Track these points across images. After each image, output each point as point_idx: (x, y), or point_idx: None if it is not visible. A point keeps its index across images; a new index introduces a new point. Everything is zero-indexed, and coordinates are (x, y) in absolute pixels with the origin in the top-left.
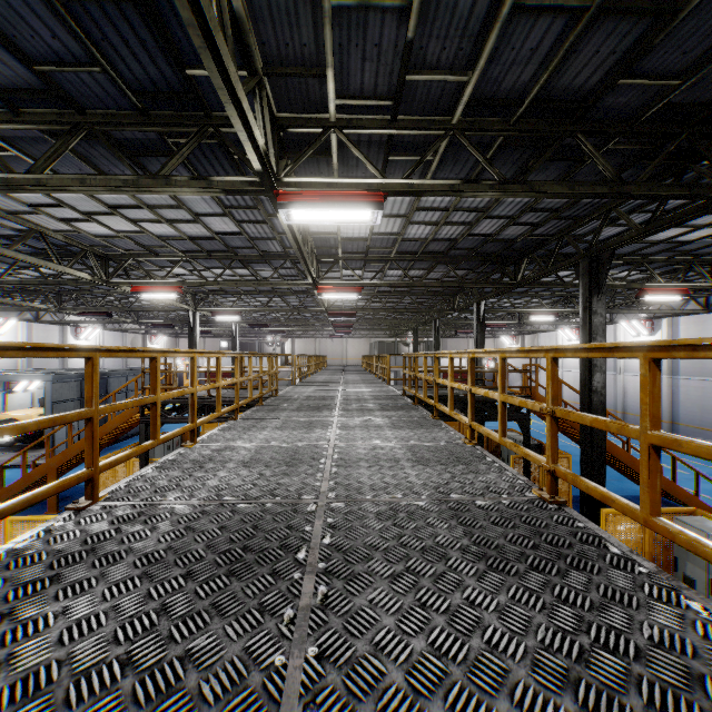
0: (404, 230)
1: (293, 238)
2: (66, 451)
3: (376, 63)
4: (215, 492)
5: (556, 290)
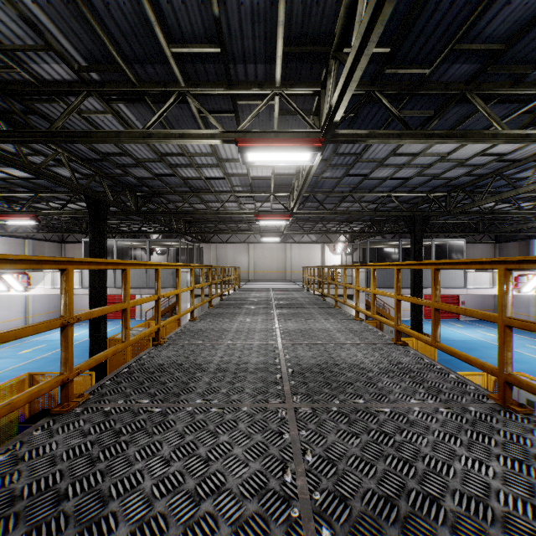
0: None
1: None
2: None
3: None
4: None
5: None
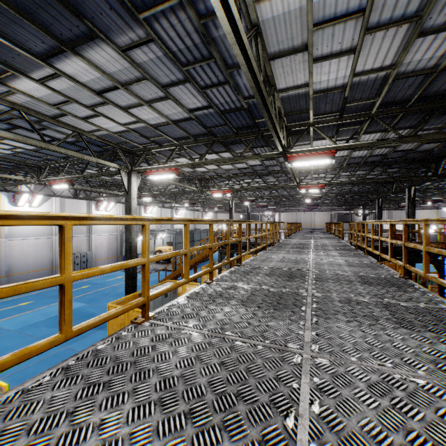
0: (350, 154)
1: (290, 169)
2: None
3: (331, 104)
4: (274, 266)
5: None
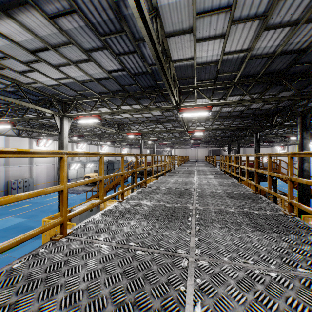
0: (221, 109)
1: (181, 118)
2: (108, 185)
3: (209, 73)
4: (169, 187)
5: None
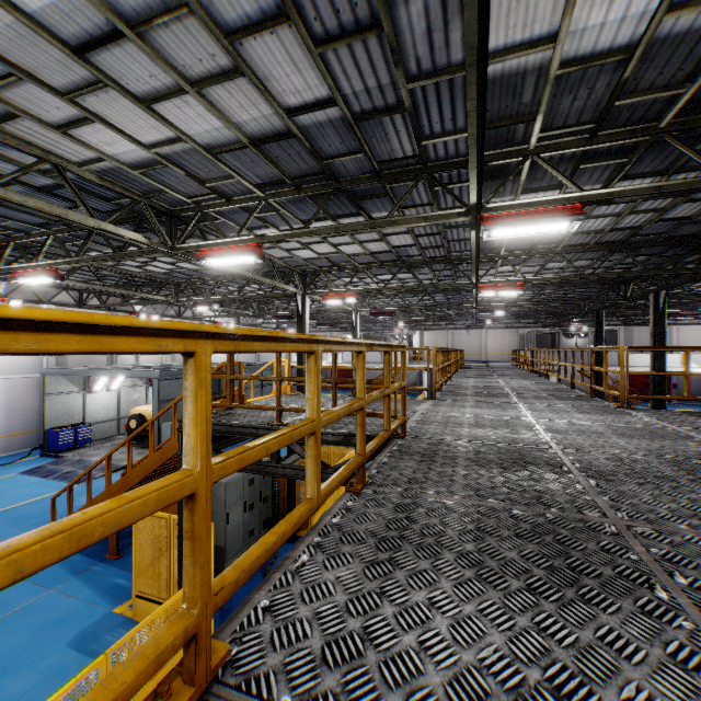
0: None
1: None
2: (125, 477)
3: None
4: None
5: None
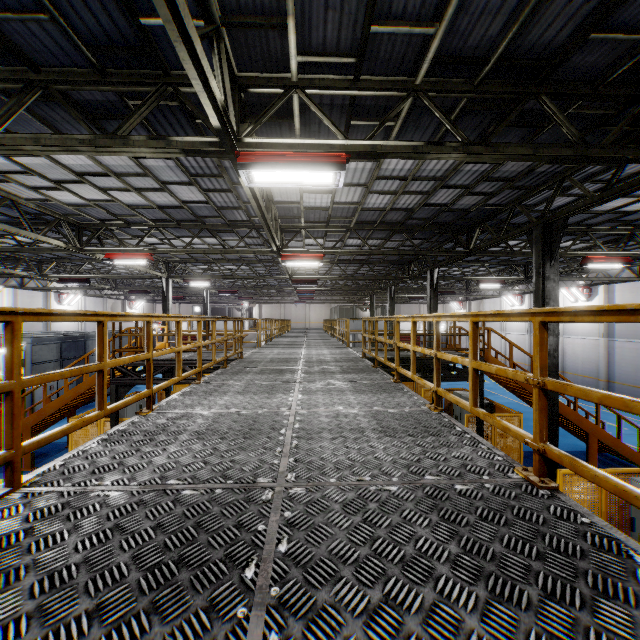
0: (364, 200)
1: (256, 204)
2: (41, 410)
3: (339, 14)
4: (160, 473)
5: (503, 259)
